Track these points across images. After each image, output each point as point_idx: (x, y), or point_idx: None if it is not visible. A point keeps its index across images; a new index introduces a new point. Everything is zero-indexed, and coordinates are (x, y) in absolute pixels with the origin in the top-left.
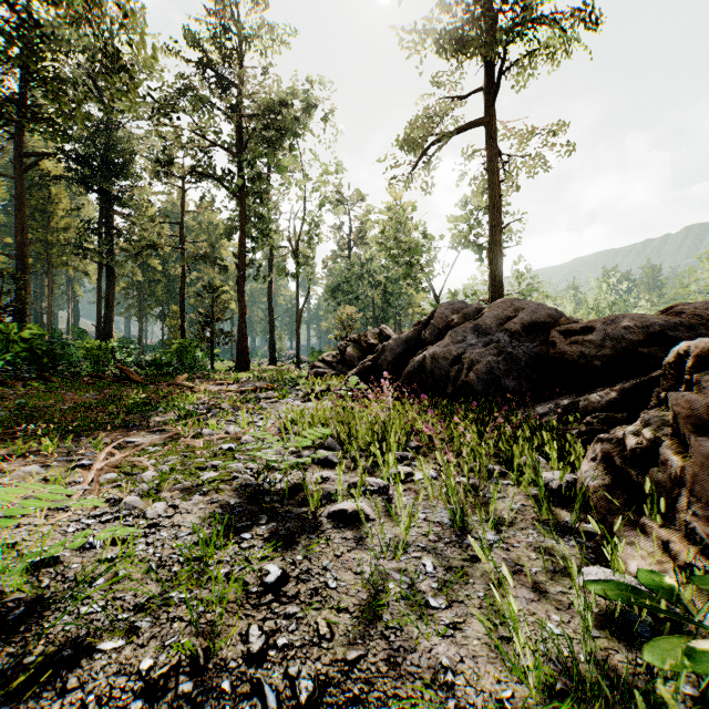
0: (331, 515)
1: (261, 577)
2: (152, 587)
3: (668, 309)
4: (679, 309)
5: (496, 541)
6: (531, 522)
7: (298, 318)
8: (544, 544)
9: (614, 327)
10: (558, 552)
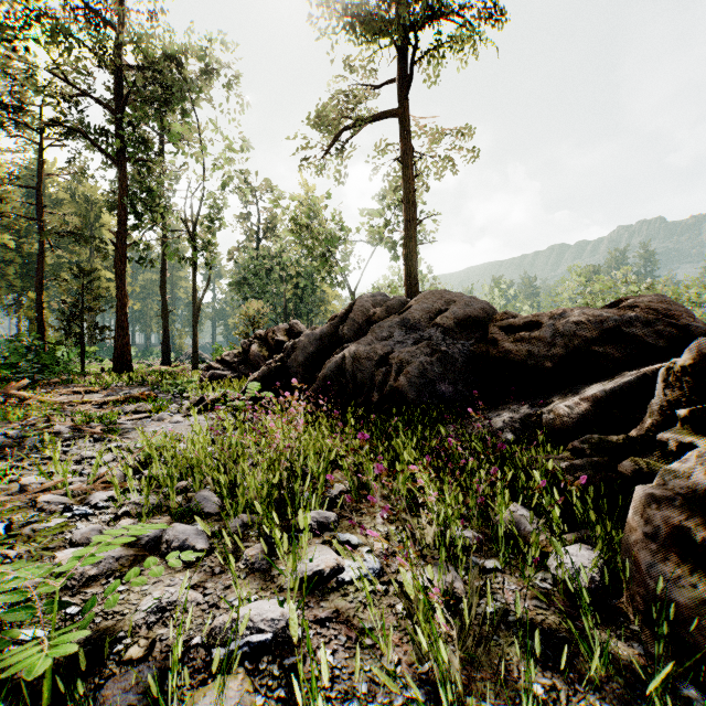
0: None
1: None
2: None
3: (618, 303)
4: (633, 302)
5: None
6: (588, 700)
7: (196, 311)
8: None
9: (562, 322)
10: None
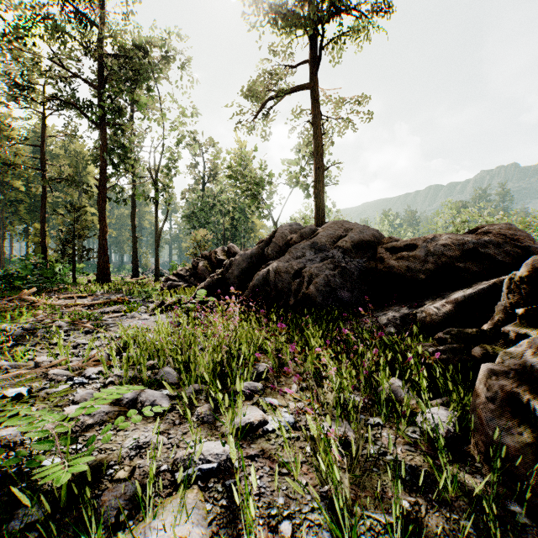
0: None
1: None
2: None
3: (476, 230)
4: (487, 229)
5: None
6: (441, 512)
7: (157, 237)
8: None
9: (433, 244)
10: None
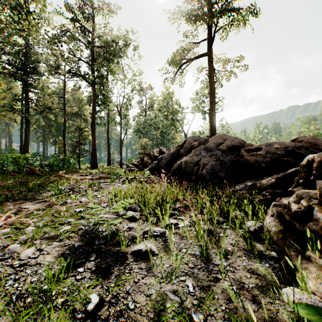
0: (133, 253)
1: (85, 304)
2: (8, 318)
3: (295, 139)
4: (301, 139)
5: (226, 266)
6: (242, 251)
7: (121, 143)
8: (252, 266)
9: (270, 148)
10: (261, 272)
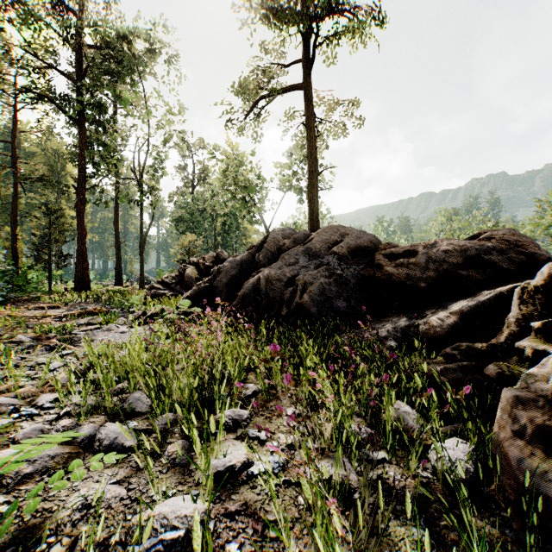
0: None
1: None
2: None
3: (478, 235)
4: (490, 235)
5: None
6: None
7: (142, 242)
8: None
9: (434, 251)
10: None
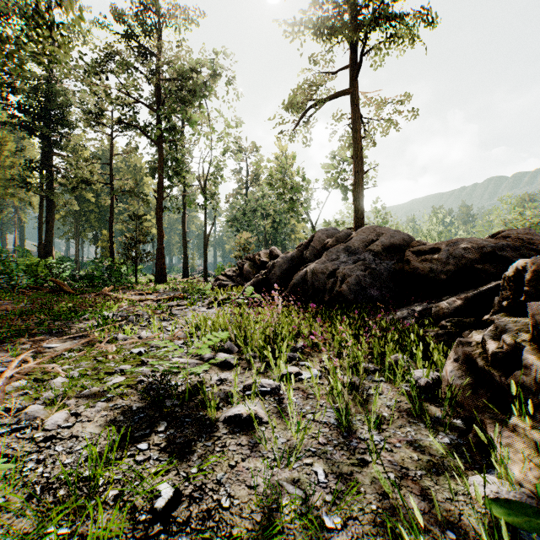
0: (227, 420)
1: (152, 500)
2: (29, 520)
3: (496, 234)
4: (506, 234)
5: (380, 441)
6: (407, 419)
7: (206, 241)
8: (422, 443)
9: (455, 248)
10: (437, 451)
